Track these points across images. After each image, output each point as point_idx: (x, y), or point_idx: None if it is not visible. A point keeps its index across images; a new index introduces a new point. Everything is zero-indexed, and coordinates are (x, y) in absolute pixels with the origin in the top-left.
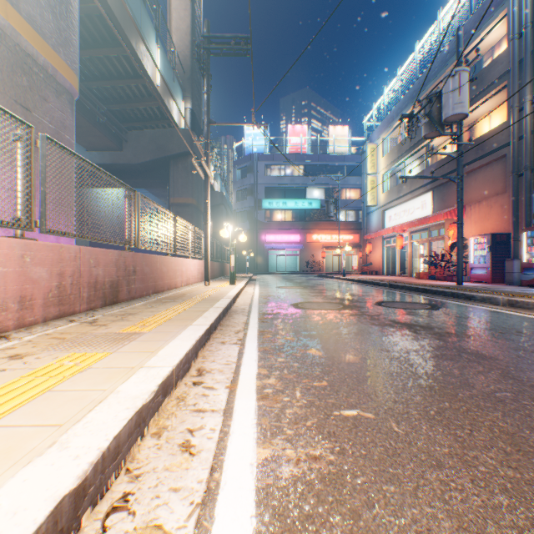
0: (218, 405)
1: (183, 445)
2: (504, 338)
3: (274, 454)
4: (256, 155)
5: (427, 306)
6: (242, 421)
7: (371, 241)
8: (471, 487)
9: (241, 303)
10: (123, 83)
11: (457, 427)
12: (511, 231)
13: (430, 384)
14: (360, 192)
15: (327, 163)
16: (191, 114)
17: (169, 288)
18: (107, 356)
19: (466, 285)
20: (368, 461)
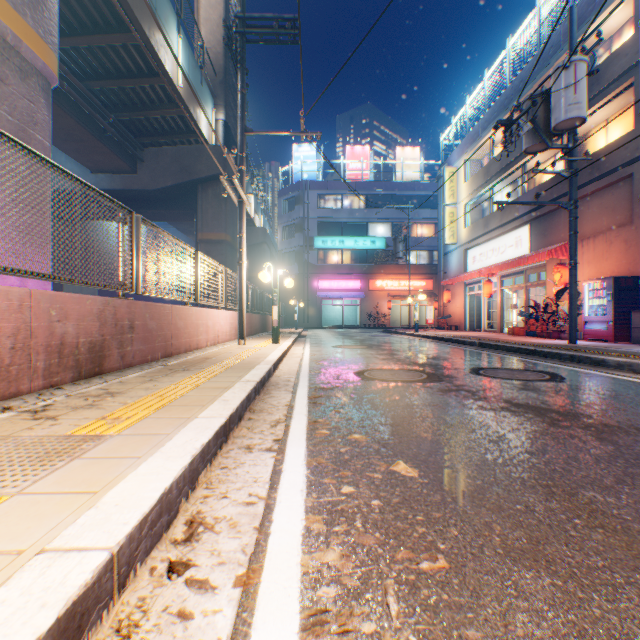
0: None
1: None
2: None
3: None
4: (307, 183)
5: (545, 376)
6: None
7: (450, 288)
8: None
9: (285, 370)
10: (135, 82)
11: None
12: None
13: None
14: (434, 228)
15: (394, 193)
16: (224, 127)
17: (188, 349)
18: None
19: (582, 345)
20: None
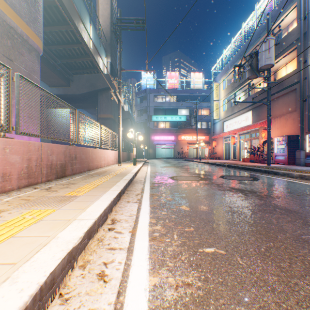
0: (124, 245)
1: (99, 275)
2: (300, 198)
3: (161, 281)
4: (148, 90)
5: (251, 178)
6: (139, 256)
7: (216, 140)
8: (297, 308)
9: (139, 176)
10: (70, 46)
11: (281, 261)
12: (299, 134)
13: (259, 229)
14: (209, 111)
15: (190, 94)
16: (110, 65)
17: (97, 167)
18: (54, 212)
19: (273, 166)
20: (224, 287)
